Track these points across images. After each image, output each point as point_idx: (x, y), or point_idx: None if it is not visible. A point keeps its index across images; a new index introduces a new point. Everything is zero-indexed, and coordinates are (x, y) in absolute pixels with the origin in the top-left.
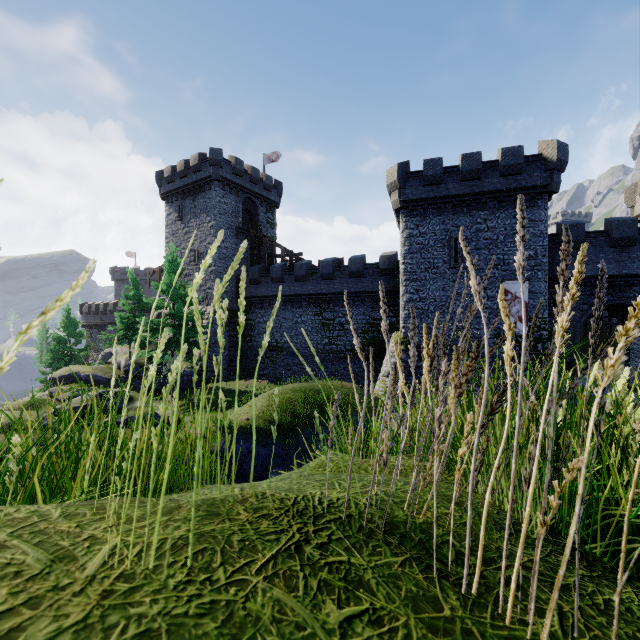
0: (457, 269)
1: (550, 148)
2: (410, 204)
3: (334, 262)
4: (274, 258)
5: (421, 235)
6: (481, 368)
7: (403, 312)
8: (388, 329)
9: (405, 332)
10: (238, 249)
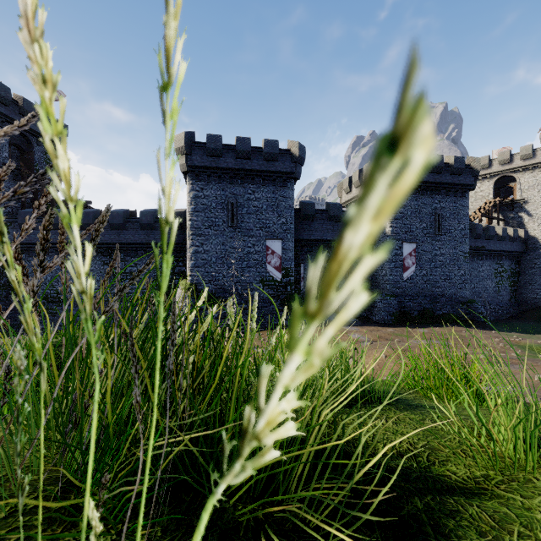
0: (234, 228)
1: (295, 147)
2: (196, 169)
3: (125, 213)
4: (55, 203)
5: (205, 197)
6: (251, 306)
7: (190, 262)
8: (178, 277)
9: (192, 279)
10: (3, 188)
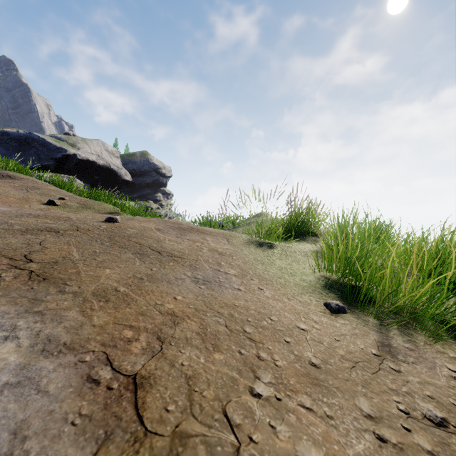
0: None
1: None
2: None
3: None
4: None
5: None
6: None
7: None
8: None
9: None
10: None
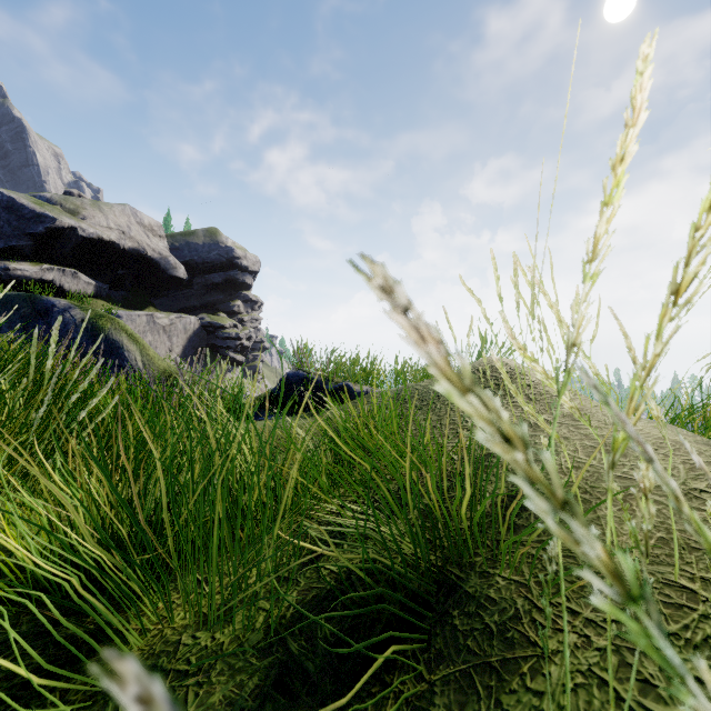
0: None
1: None
2: None
3: None
4: None
5: None
6: None
7: None
8: None
9: None
10: None
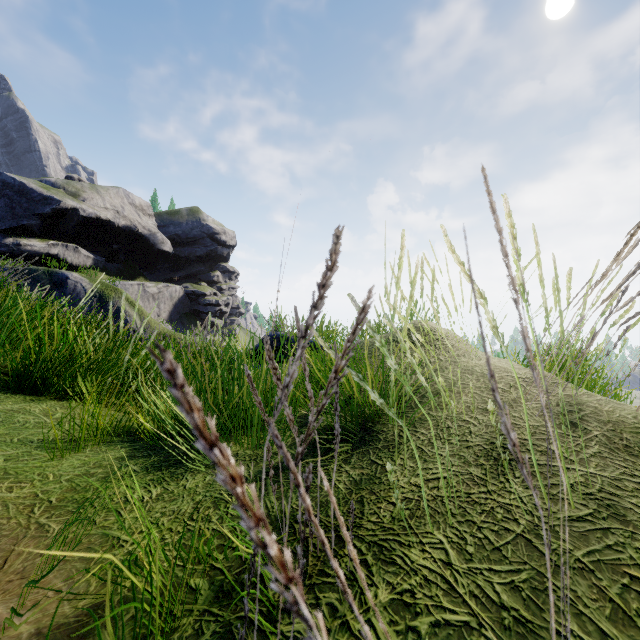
0: None
1: None
2: None
3: None
4: None
5: None
6: None
7: None
8: None
9: None
10: None
